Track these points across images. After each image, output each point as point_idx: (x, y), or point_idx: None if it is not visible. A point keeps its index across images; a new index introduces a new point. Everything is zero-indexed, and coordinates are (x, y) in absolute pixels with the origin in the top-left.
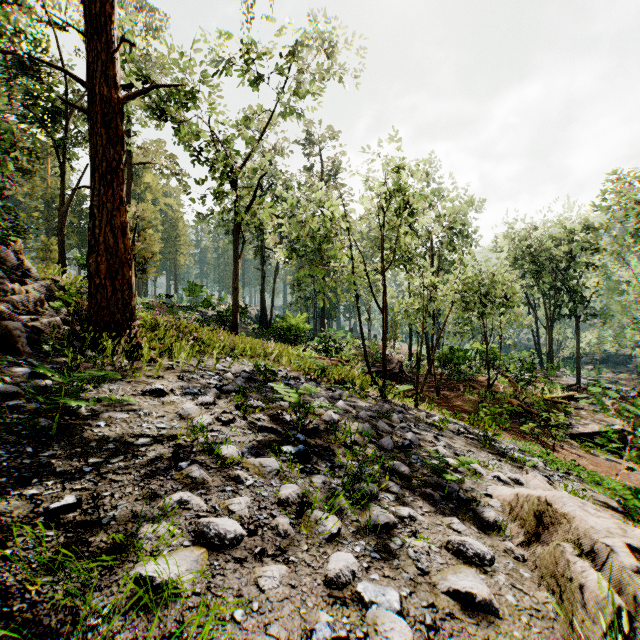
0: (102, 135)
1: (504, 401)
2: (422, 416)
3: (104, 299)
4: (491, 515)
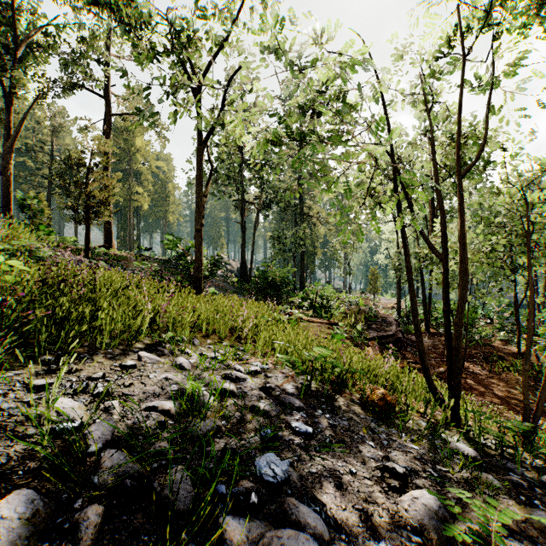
0: None
1: None
2: None
3: None
4: None
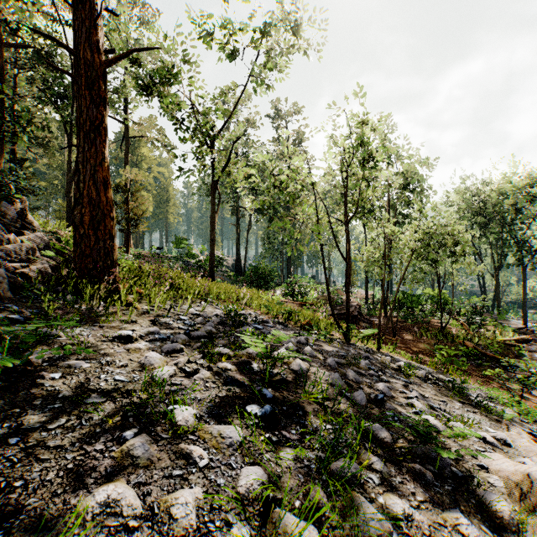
0: (86, 96)
1: (458, 343)
2: (387, 361)
3: (88, 248)
4: (504, 508)
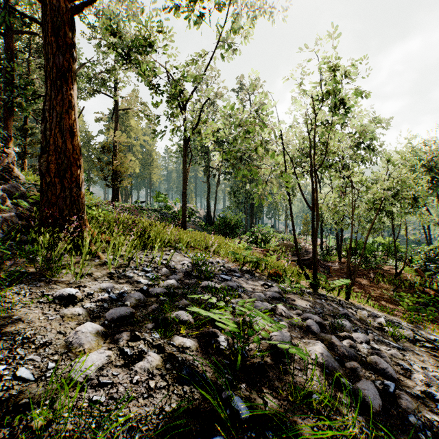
0: (52, 43)
1: (416, 289)
2: (364, 316)
3: (54, 196)
4: None
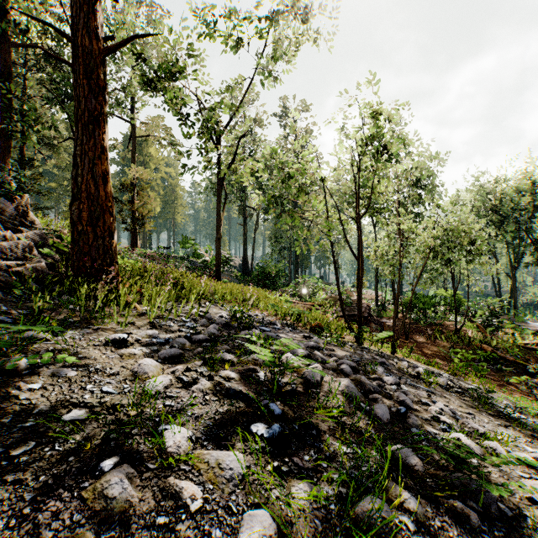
0: (84, 86)
1: (475, 346)
2: (404, 366)
3: (86, 245)
4: None
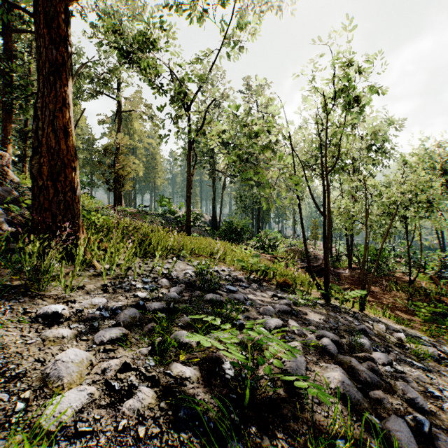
0: (45, 36)
1: (431, 298)
2: (381, 330)
3: (46, 200)
4: None
